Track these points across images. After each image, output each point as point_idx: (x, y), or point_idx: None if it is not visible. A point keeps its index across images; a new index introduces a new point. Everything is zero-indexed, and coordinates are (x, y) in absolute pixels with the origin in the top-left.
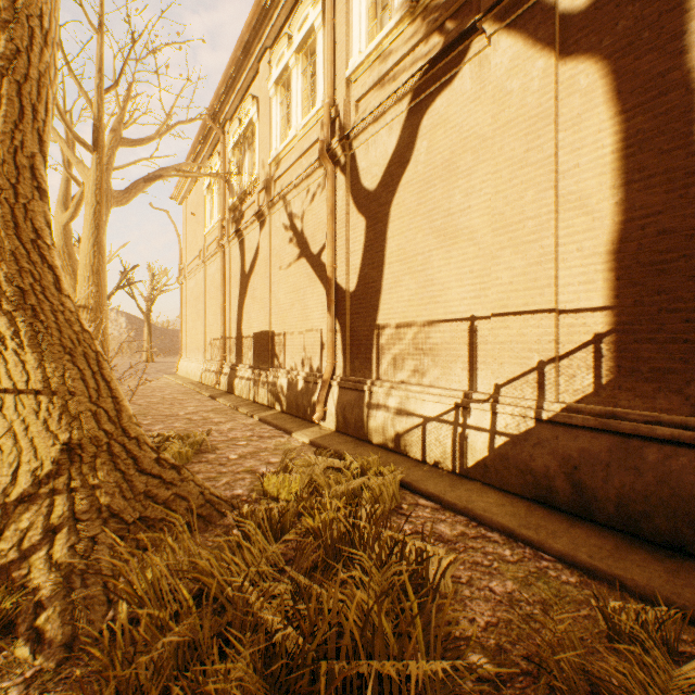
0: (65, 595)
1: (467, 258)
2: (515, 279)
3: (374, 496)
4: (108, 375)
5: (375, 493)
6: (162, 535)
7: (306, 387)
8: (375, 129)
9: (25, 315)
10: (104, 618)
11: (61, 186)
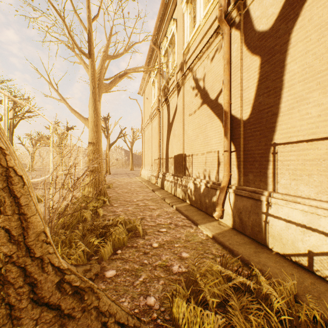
0: None
1: None
2: None
3: None
4: (17, 190)
5: None
6: None
7: (207, 190)
8: None
9: None
10: None
11: None
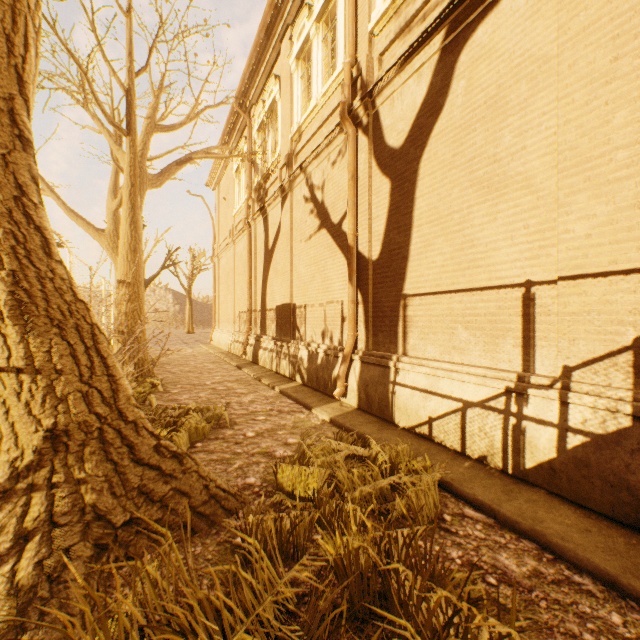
0: None
1: (520, 211)
2: (595, 230)
3: (409, 506)
4: (104, 350)
5: (410, 502)
6: (139, 562)
7: (327, 360)
8: (401, 80)
9: (5, 282)
10: None
11: (111, 177)
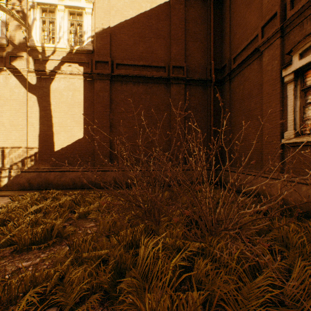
0: None
1: (2, 130)
2: (17, 138)
3: None
4: None
5: None
6: None
7: None
8: None
9: None
10: None
11: None
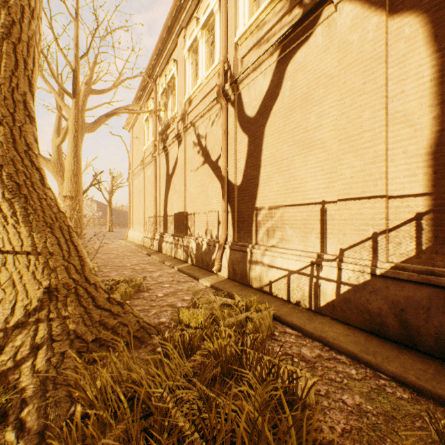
0: (41, 395)
1: (319, 161)
2: (355, 174)
3: (255, 327)
4: (75, 241)
5: (255, 324)
6: (108, 354)
7: (208, 248)
8: (254, 76)
9: (20, 201)
10: (68, 412)
11: (55, 121)
